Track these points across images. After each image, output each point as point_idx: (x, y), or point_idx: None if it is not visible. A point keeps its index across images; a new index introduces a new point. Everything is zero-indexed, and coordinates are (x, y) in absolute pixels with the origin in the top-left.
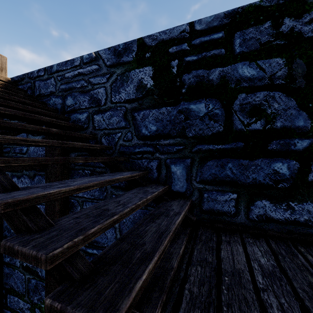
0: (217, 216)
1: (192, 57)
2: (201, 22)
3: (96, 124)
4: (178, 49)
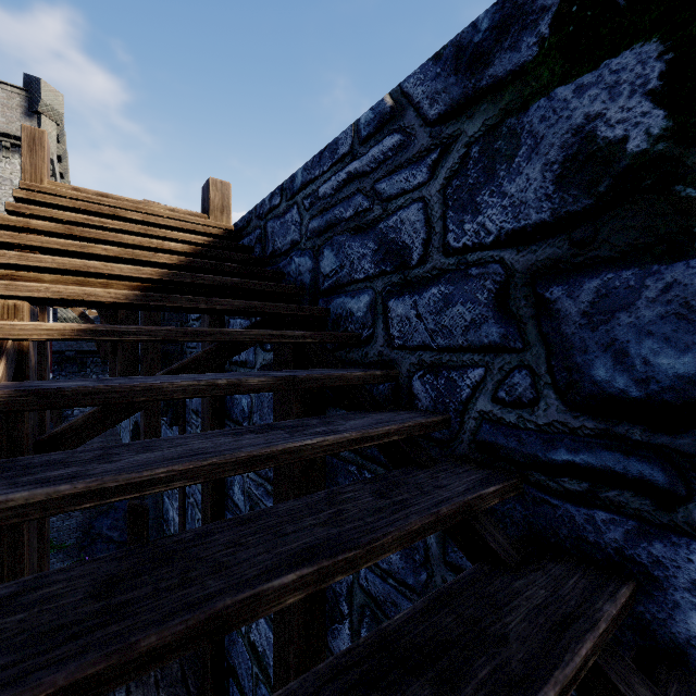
0: None
1: None
2: None
3: (395, 329)
4: None
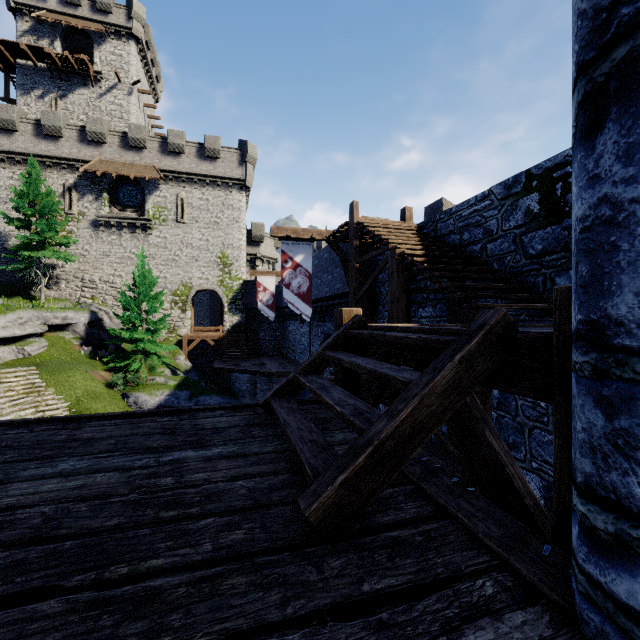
0: None
1: None
2: None
3: (489, 252)
4: (562, 173)
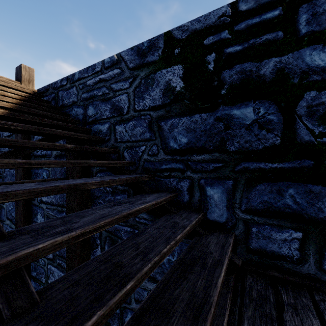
0: (272, 260)
1: (235, 47)
2: None
3: (118, 136)
4: (216, 39)
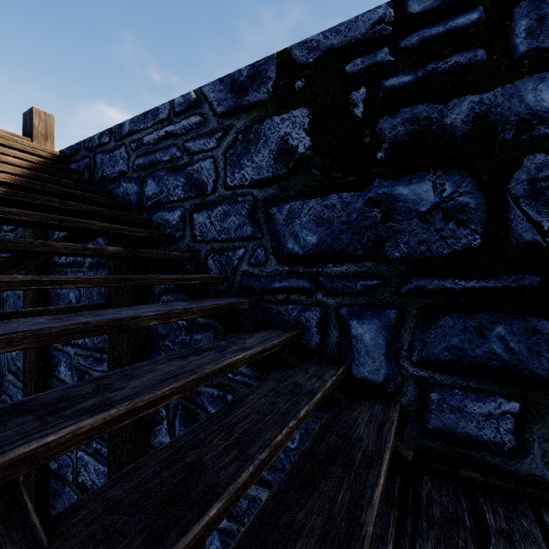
0: (466, 449)
1: (400, 77)
2: None
3: (197, 231)
4: (367, 62)
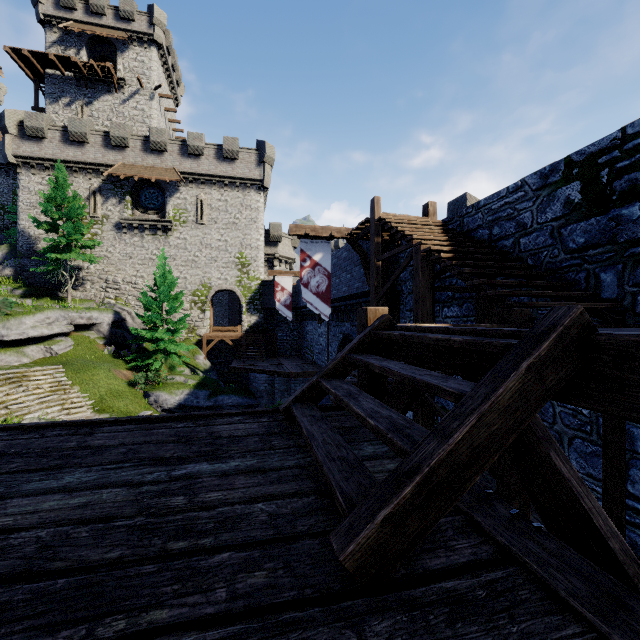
0: None
1: (623, 163)
2: (634, 125)
3: (522, 247)
4: (608, 158)
